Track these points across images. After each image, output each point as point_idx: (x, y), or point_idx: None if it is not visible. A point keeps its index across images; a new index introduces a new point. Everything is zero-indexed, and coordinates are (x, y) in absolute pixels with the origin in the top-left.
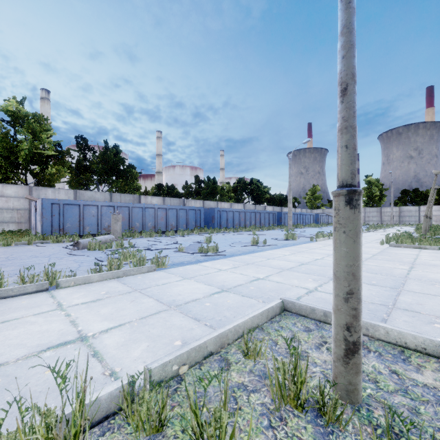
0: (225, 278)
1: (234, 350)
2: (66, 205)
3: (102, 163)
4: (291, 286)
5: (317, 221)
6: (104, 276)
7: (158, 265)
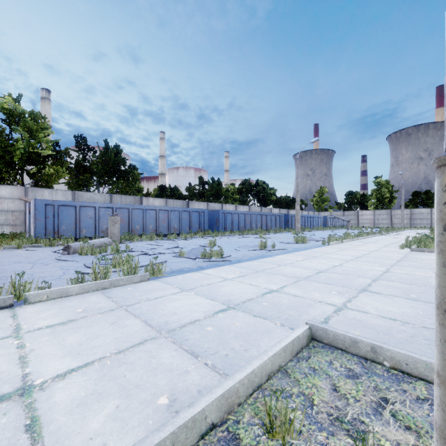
0: (232, 289)
1: (249, 416)
2: (61, 207)
3: (103, 163)
4: (313, 301)
5: (325, 223)
6: (86, 288)
7: (153, 272)
